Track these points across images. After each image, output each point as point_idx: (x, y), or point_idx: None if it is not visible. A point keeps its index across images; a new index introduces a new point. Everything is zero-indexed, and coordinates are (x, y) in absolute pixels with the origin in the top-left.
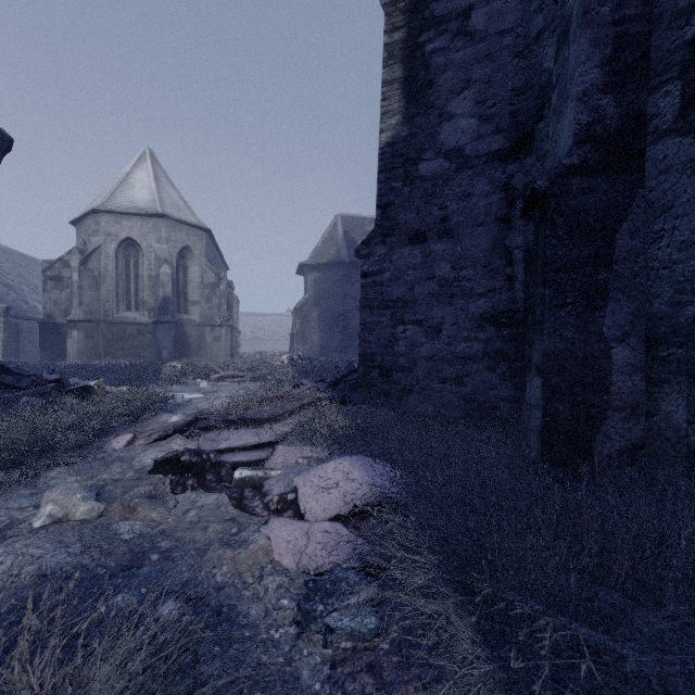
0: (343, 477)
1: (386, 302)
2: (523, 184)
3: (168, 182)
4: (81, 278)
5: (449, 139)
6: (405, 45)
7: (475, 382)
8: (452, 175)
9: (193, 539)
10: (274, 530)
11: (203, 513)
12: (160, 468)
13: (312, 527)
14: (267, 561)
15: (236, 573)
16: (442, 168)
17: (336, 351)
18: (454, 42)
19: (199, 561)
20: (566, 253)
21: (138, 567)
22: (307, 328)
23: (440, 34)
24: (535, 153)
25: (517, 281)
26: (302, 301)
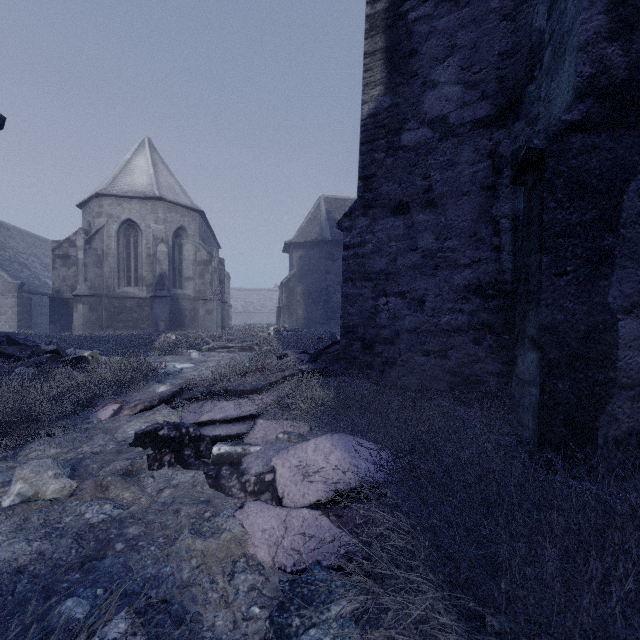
0: (324, 458)
1: (368, 274)
2: (511, 150)
3: (165, 168)
4: (86, 256)
5: (432, 108)
6: (387, 14)
7: (459, 355)
8: (435, 144)
9: (164, 524)
10: (249, 516)
11: (178, 492)
12: (140, 441)
13: (290, 514)
14: (240, 554)
15: (204, 569)
16: (425, 138)
17: (319, 323)
18: (438, 9)
19: (166, 553)
20: (566, 217)
21: (100, 558)
22: (293, 302)
23: (423, 1)
24: (525, 117)
25: (504, 251)
26: (288, 277)
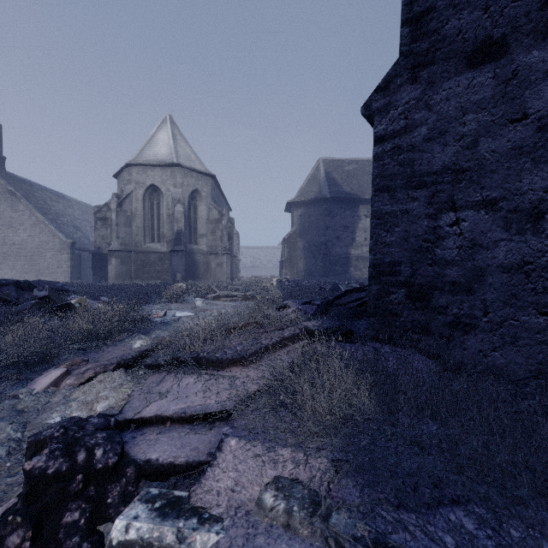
0: None
1: (418, 177)
2: None
3: (183, 140)
4: (118, 217)
5: None
6: None
7: None
8: None
9: None
10: None
11: None
12: (28, 456)
13: None
14: None
15: None
16: None
17: (318, 275)
18: None
19: None
20: None
21: None
22: (294, 256)
23: None
24: None
25: None
26: (289, 233)
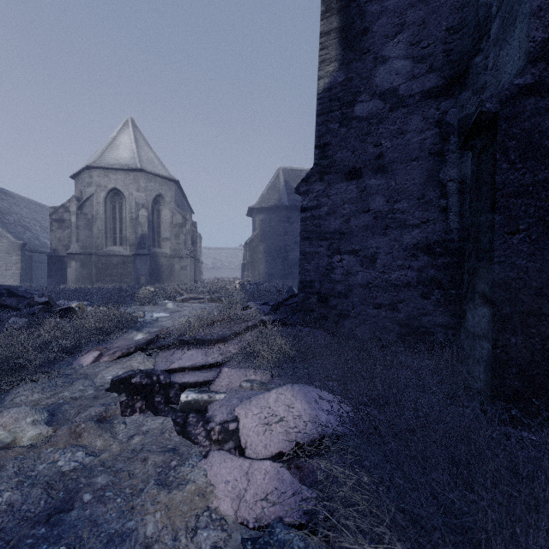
0: (285, 409)
1: (323, 234)
2: (458, 118)
3: (146, 144)
4: (78, 220)
5: (383, 81)
6: None
7: (409, 308)
8: (386, 114)
9: (132, 472)
10: (213, 466)
11: (147, 439)
12: (115, 387)
13: (252, 466)
14: (204, 507)
15: (168, 524)
16: (377, 109)
17: (278, 277)
18: None
19: (131, 506)
20: (518, 177)
21: (67, 510)
22: (255, 259)
23: None
24: (471, 87)
25: (451, 212)
26: (251, 237)
